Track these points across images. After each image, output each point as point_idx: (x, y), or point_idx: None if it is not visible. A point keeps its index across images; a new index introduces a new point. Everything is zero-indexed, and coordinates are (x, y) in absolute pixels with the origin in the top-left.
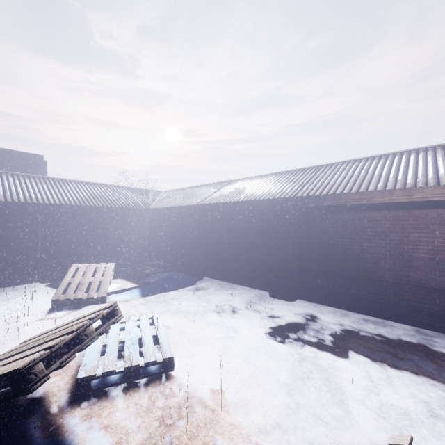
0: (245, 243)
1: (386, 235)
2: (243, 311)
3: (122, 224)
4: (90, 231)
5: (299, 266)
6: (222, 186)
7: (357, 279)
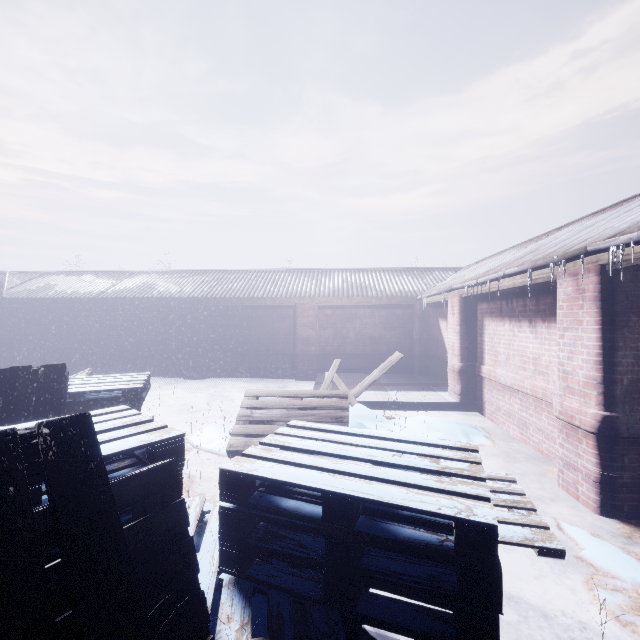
0: (158, 336)
1: (264, 325)
2: (165, 388)
3: None
4: None
5: (209, 352)
6: (124, 278)
7: (249, 356)
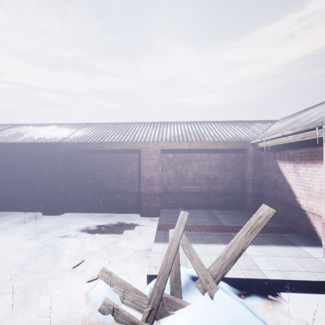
0: (23, 176)
1: (114, 167)
2: (9, 229)
3: None
4: None
5: (66, 190)
6: (4, 128)
7: (100, 193)
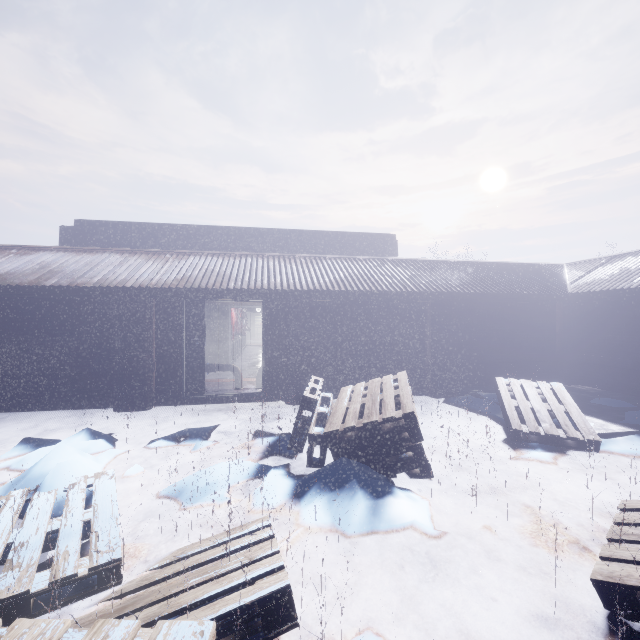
0: None
1: None
2: None
3: (521, 320)
4: (479, 330)
5: None
6: None
7: None
